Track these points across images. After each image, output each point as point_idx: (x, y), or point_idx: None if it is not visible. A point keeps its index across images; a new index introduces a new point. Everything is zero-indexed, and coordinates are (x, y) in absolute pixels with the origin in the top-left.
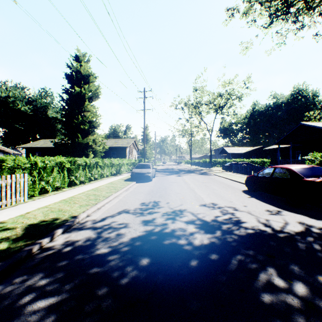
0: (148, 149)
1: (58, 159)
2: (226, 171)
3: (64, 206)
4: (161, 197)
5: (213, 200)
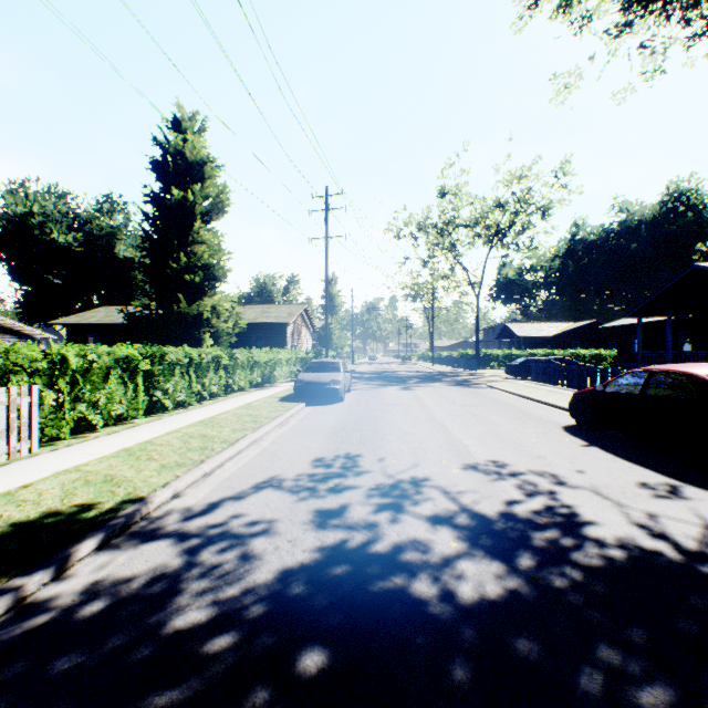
0: (336, 327)
1: (120, 351)
2: (515, 377)
3: (121, 466)
4: (365, 445)
5: (495, 453)
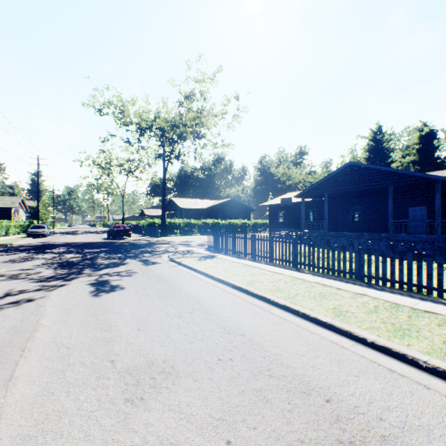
0: (43, 208)
1: None
2: None
3: None
4: (53, 241)
5: (81, 240)
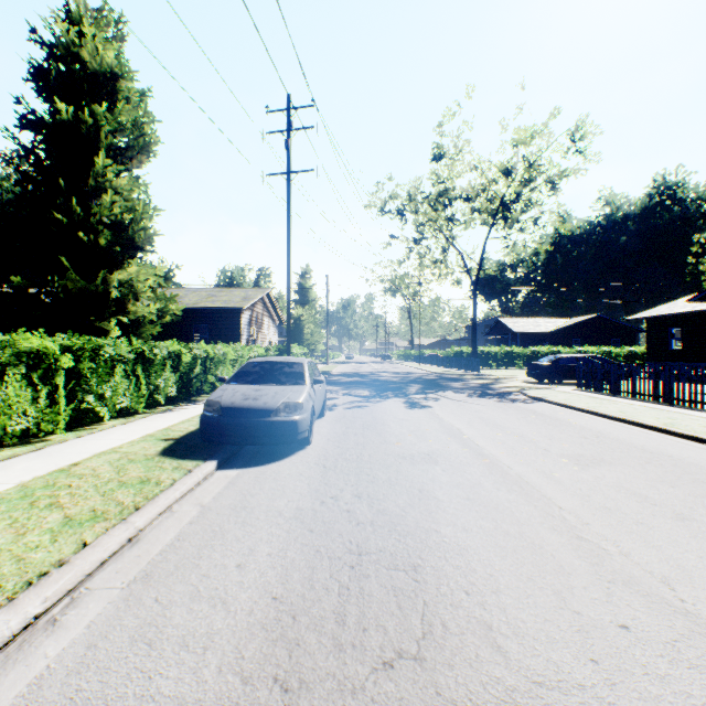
0: (309, 320)
1: None
2: (540, 381)
3: None
4: None
5: None
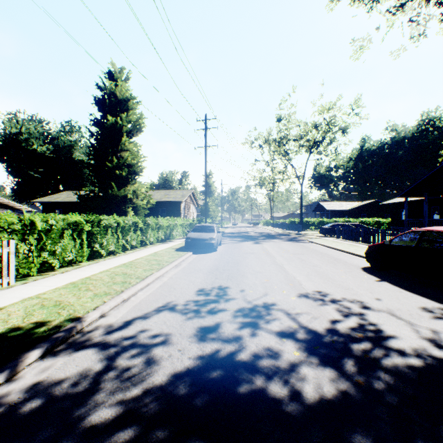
0: (212, 204)
1: (71, 218)
2: (326, 236)
3: (67, 295)
4: (231, 280)
5: (319, 286)
